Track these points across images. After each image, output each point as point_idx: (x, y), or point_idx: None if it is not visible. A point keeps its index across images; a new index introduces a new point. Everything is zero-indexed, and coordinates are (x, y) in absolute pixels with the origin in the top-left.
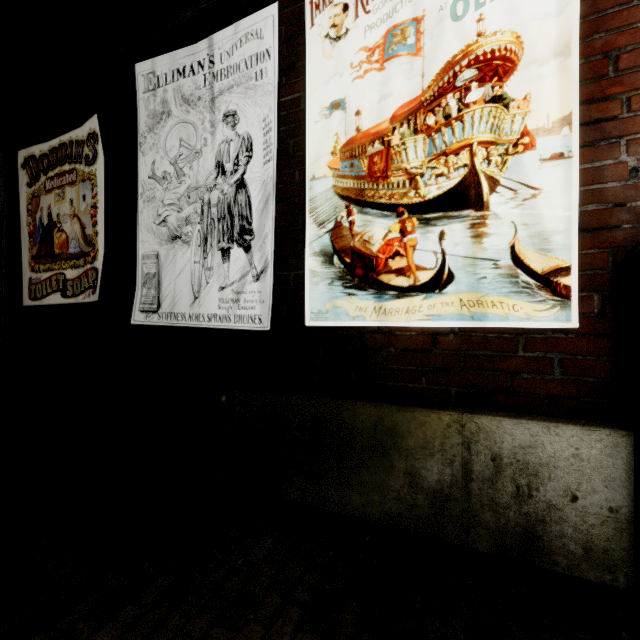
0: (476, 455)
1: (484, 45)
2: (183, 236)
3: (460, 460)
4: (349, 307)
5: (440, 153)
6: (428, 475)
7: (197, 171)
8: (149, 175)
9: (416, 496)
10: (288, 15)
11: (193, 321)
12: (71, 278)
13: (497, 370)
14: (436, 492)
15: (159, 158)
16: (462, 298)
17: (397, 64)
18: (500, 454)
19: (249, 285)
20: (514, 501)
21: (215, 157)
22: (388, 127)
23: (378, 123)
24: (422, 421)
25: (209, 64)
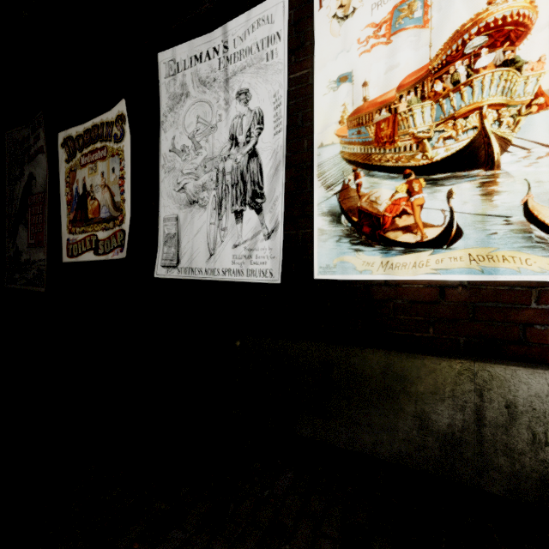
0: (489, 402)
1: (495, 12)
2: (200, 201)
3: (472, 406)
4: (356, 262)
5: (448, 117)
6: (438, 419)
7: (212, 144)
8: (170, 149)
9: (426, 438)
10: (297, 0)
11: (209, 275)
12: (102, 239)
13: (508, 321)
14: (447, 435)
15: (178, 134)
16: (471, 253)
17: (404, 37)
18: (515, 402)
19: (260, 243)
20: (530, 448)
21: (229, 131)
22: (395, 95)
23: (385, 92)
24: (432, 368)
25: (223, 49)
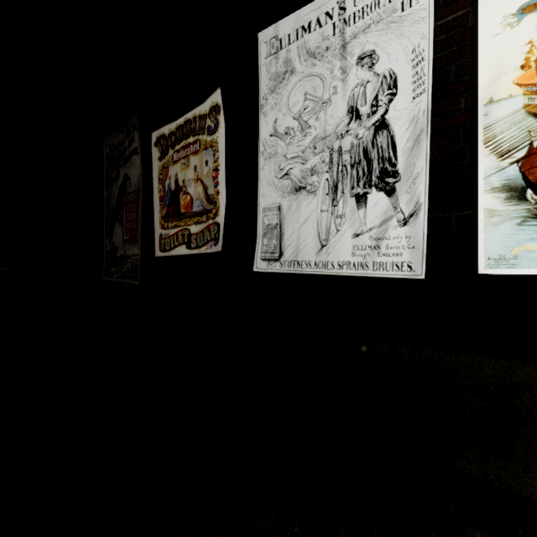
0: None
1: None
2: (308, 186)
3: None
4: None
5: None
6: None
7: (324, 121)
8: (270, 133)
9: None
10: None
11: (319, 269)
12: (195, 232)
13: None
14: None
15: (281, 116)
16: None
17: None
18: None
19: (393, 230)
20: None
21: (347, 103)
22: None
23: None
24: None
25: (339, 11)
